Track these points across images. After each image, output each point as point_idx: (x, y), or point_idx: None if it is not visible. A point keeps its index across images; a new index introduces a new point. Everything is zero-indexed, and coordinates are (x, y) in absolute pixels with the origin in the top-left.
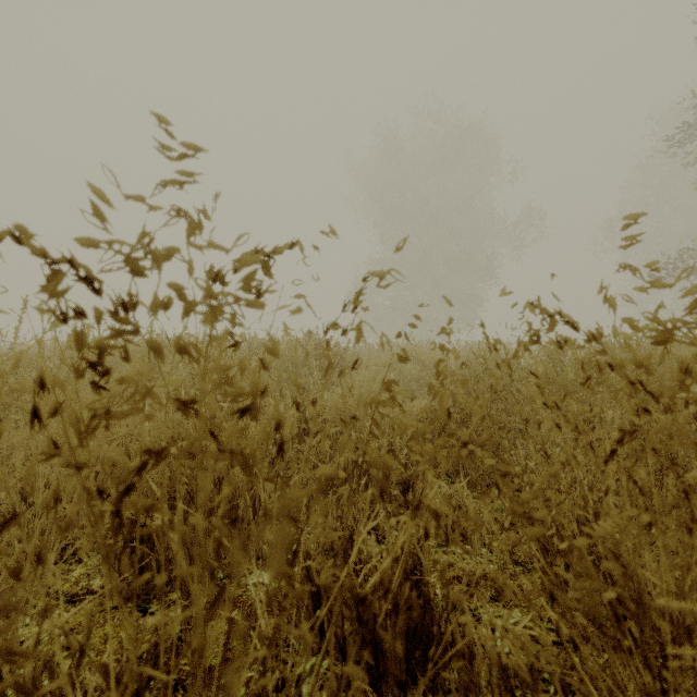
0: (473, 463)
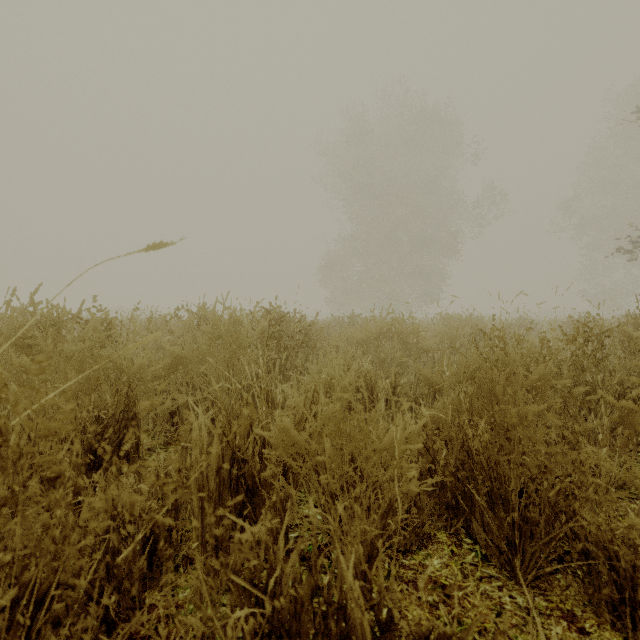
0: (535, 544)
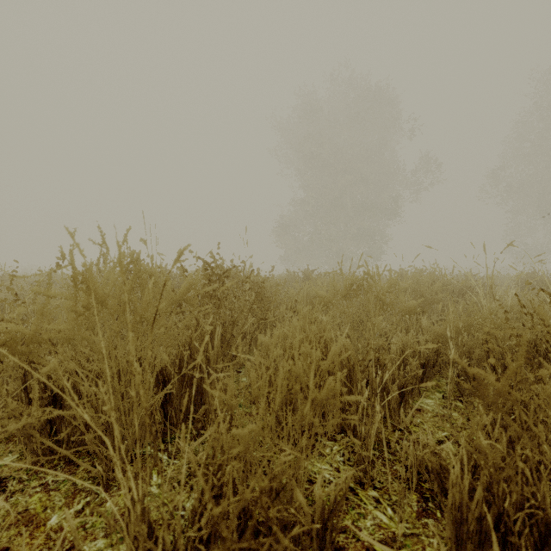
0: None
